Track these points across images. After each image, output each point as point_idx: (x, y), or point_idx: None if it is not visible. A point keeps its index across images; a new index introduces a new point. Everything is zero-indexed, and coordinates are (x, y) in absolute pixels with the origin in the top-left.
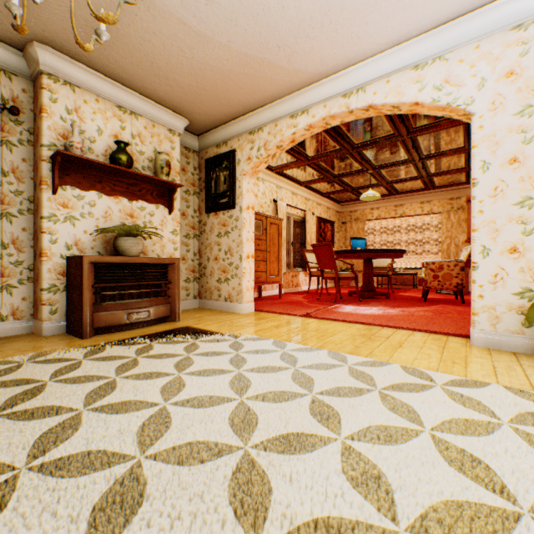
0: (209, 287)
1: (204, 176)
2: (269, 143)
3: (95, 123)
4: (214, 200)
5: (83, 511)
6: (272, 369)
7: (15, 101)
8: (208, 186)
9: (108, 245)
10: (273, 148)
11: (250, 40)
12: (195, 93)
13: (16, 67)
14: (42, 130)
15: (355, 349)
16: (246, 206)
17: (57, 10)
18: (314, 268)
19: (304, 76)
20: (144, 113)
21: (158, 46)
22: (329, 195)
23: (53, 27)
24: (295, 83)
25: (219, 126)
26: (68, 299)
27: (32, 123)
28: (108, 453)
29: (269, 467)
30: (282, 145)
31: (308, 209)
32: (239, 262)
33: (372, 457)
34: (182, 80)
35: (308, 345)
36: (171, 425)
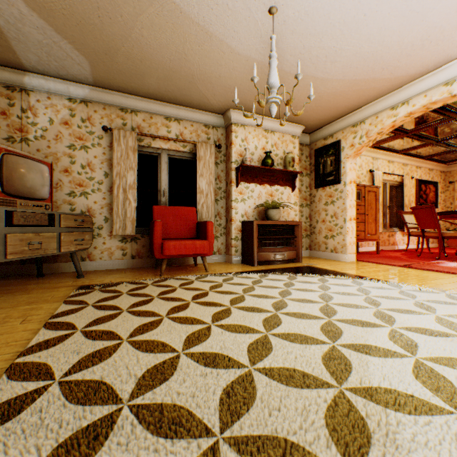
0: (317, 242)
1: (312, 162)
2: (369, 131)
3: (253, 144)
4: (321, 179)
5: (315, 310)
6: (382, 289)
7: (218, 141)
8: (316, 169)
9: (259, 214)
10: (373, 135)
11: (359, 71)
12: (313, 110)
13: (219, 123)
14: (231, 154)
15: (454, 288)
16: (349, 181)
17: (245, 93)
18: (412, 228)
19: (404, 78)
20: (278, 129)
21: (295, 92)
22: (430, 157)
23: (241, 100)
24: (395, 85)
25: (326, 125)
26: (243, 245)
27: (224, 151)
28: (310, 301)
29: (391, 316)
30: (382, 131)
31: (405, 174)
32: (342, 223)
33: (455, 323)
34: (305, 105)
35: (409, 283)
36: (332, 298)
